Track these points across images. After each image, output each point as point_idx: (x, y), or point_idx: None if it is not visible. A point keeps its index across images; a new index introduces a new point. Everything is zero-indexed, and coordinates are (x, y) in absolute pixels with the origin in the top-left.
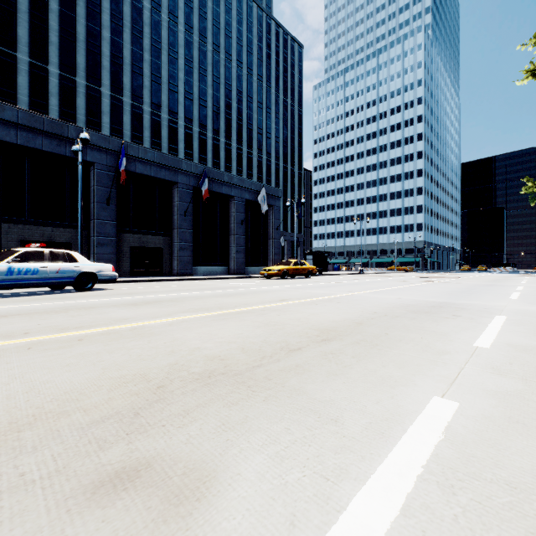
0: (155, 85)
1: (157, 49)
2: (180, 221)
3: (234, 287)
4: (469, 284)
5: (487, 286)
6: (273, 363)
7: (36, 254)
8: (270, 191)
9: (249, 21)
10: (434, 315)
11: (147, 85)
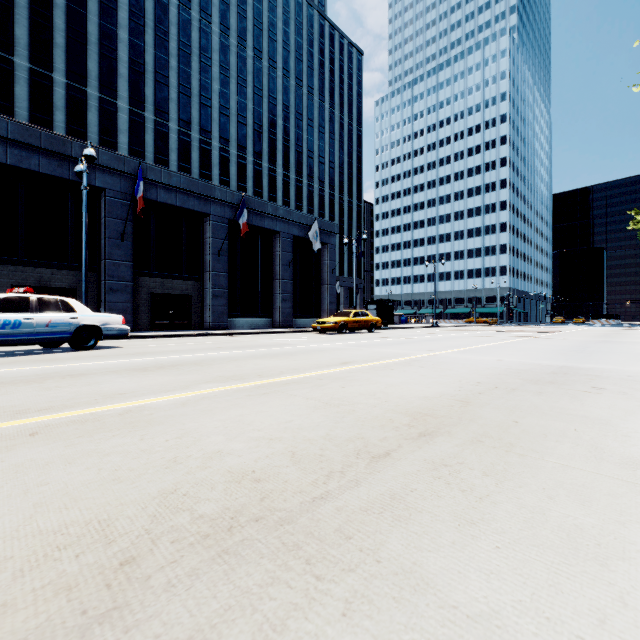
0: (183, 97)
1: (186, 54)
2: (213, 262)
3: (279, 345)
4: (577, 340)
5: (601, 342)
6: (348, 489)
7: (18, 301)
8: (323, 225)
9: (298, 21)
10: (565, 387)
11: (174, 98)
